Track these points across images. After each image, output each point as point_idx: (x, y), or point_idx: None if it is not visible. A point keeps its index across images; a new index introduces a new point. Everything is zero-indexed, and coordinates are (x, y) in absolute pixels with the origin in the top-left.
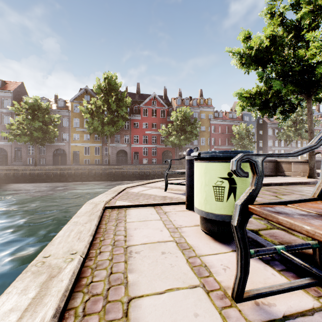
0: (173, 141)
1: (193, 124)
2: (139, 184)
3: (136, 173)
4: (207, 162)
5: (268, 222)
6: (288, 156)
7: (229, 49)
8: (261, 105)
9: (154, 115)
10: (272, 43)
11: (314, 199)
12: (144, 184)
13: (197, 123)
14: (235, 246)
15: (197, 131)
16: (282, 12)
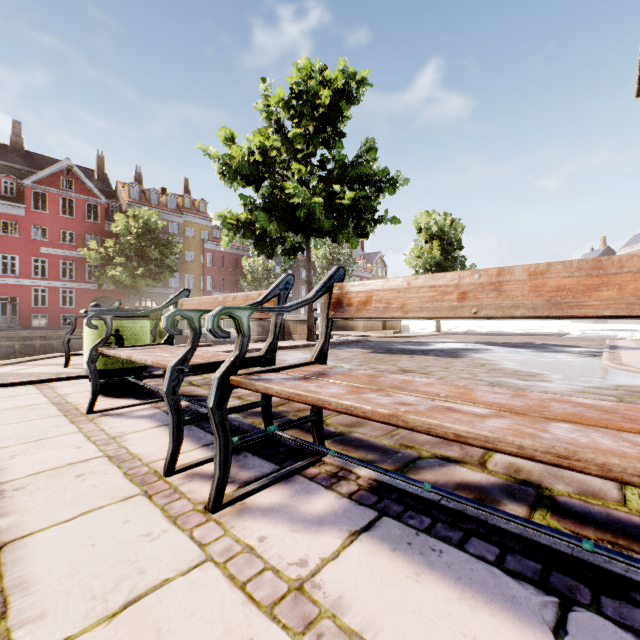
0: (118, 277)
1: (167, 247)
2: (10, 362)
3: (10, 350)
4: (94, 320)
5: (191, 382)
6: (136, 315)
7: (204, 146)
8: (259, 239)
9: (67, 212)
10: (265, 157)
11: (160, 344)
12: (24, 363)
13: (175, 245)
14: (122, 396)
15: (175, 262)
16: (280, 117)
